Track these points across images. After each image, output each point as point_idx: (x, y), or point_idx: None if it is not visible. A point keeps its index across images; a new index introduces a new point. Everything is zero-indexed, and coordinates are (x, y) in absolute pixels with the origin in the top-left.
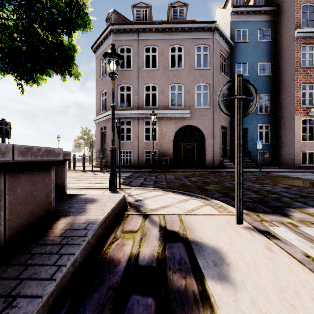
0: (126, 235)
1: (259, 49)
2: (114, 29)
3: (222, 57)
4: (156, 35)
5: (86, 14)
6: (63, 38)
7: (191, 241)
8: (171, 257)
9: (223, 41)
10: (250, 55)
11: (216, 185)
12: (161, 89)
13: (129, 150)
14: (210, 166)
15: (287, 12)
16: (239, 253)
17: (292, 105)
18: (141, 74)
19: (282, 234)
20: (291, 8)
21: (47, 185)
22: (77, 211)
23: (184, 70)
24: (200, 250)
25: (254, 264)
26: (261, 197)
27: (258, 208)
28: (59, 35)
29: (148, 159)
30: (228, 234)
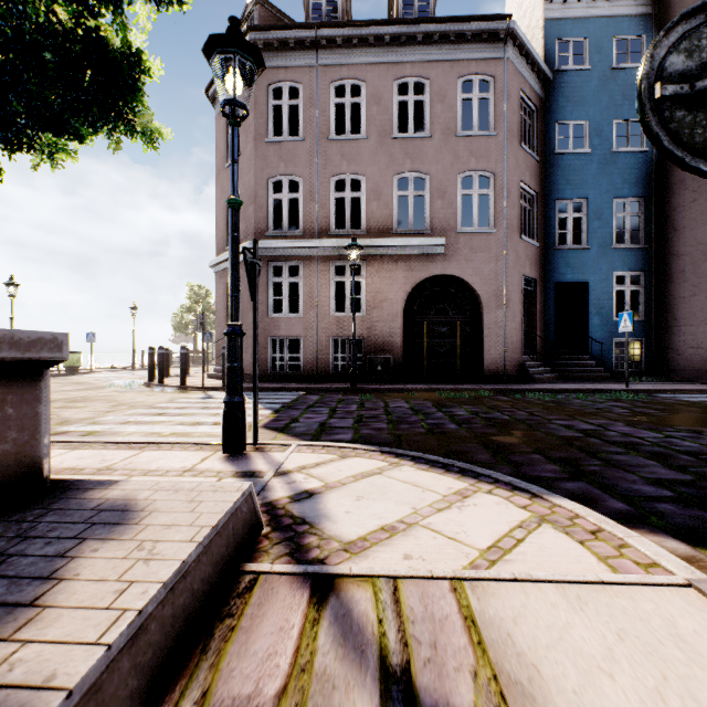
0: None
1: (617, 87)
2: (259, 41)
3: (523, 107)
4: (362, 53)
5: None
6: (104, 25)
7: None
8: None
9: (528, 67)
10: (593, 101)
11: (528, 431)
12: (374, 185)
13: (294, 336)
14: (496, 376)
15: None
16: None
17: (703, 223)
18: (324, 151)
19: None
20: None
21: None
22: (3, 597)
23: (430, 139)
24: None
25: None
26: (691, 479)
27: None
28: (86, 5)
29: (343, 359)
30: None
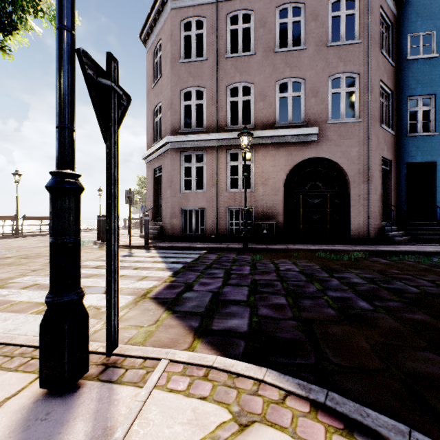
0: None
1: None
2: None
3: (381, 22)
4: None
5: None
6: None
7: None
8: None
9: None
10: None
11: None
12: (260, 90)
13: (200, 207)
14: (361, 239)
15: None
16: None
17: None
18: (222, 66)
19: None
20: None
21: None
22: None
23: (305, 50)
24: None
25: None
26: None
27: None
28: None
29: (236, 224)
30: None
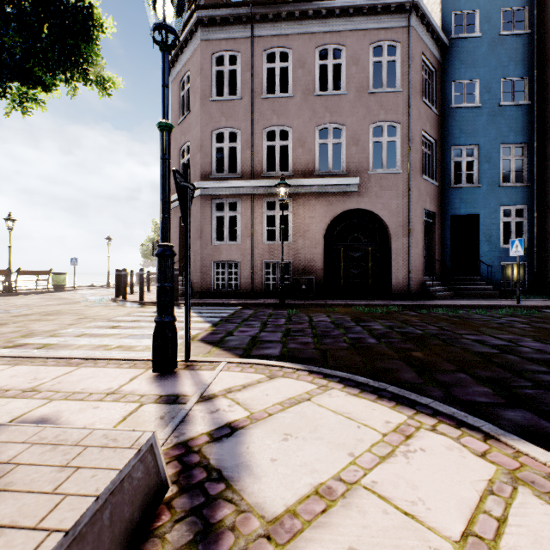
0: None
1: (504, 51)
2: (204, 18)
3: (424, 69)
4: (289, 25)
5: None
6: None
7: None
8: None
9: (428, 35)
10: (483, 63)
11: (445, 346)
12: (299, 135)
13: (234, 261)
14: (402, 294)
15: None
16: None
17: None
18: (258, 107)
19: None
20: None
21: None
22: None
23: (346, 95)
24: None
25: None
26: None
27: None
28: None
29: (274, 279)
30: None
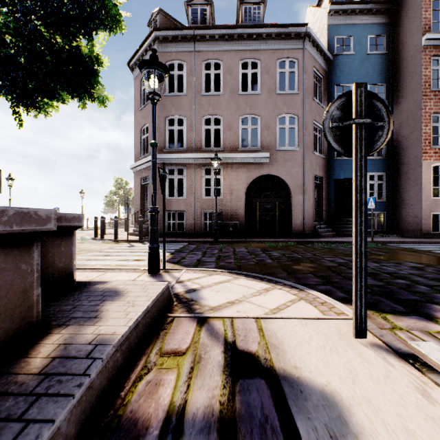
0: (166, 362)
1: (370, 65)
2: (160, 37)
3: (315, 76)
4: (221, 44)
5: (114, 5)
6: (80, 43)
7: (280, 375)
8: (247, 416)
9: (318, 53)
10: (356, 73)
11: (309, 263)
12: (228, 122)
13: (181, 210)
14: (299, 234)
15: (411, 9)
16: (373, 406)
17: (418, 145)
18: (199, 101)
19: (434, 356)
20: (416, 4)
21: (24, 275)
22: (84, 316)
23: (260, 95)
24: (299, 398)
25: (408, 435)
26: (382, 284)
27: (382, 304)
28: (73, 37)
29: (210, 224)
30: (344, 360)
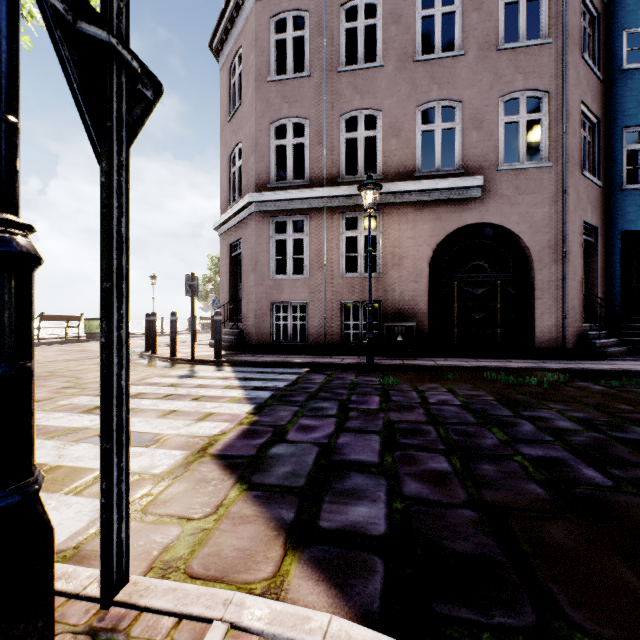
0: None
1: None
2: None
3: (582, 11)
4: None
5: None
6: None
7: None
8: None
9: None
10: None
11: None
12: (392, 120)
13: (299, 301)
14: (551, 350)
15: None
16: None
17: None
18: (333, 85)
19: None
20: None
21: None
22: None
23: (462, 57)
24: None
25: None
26: None
27: None
28: None
29: (354, 326)
30: None
